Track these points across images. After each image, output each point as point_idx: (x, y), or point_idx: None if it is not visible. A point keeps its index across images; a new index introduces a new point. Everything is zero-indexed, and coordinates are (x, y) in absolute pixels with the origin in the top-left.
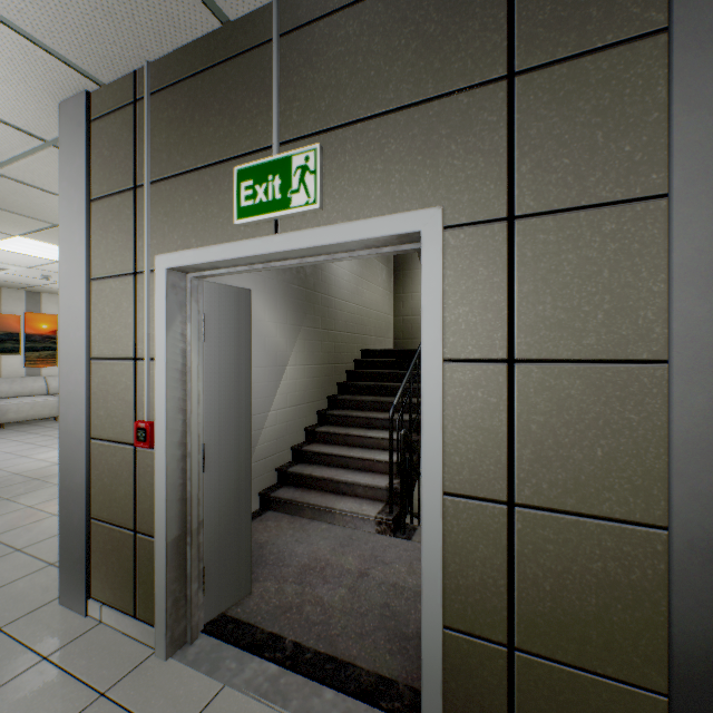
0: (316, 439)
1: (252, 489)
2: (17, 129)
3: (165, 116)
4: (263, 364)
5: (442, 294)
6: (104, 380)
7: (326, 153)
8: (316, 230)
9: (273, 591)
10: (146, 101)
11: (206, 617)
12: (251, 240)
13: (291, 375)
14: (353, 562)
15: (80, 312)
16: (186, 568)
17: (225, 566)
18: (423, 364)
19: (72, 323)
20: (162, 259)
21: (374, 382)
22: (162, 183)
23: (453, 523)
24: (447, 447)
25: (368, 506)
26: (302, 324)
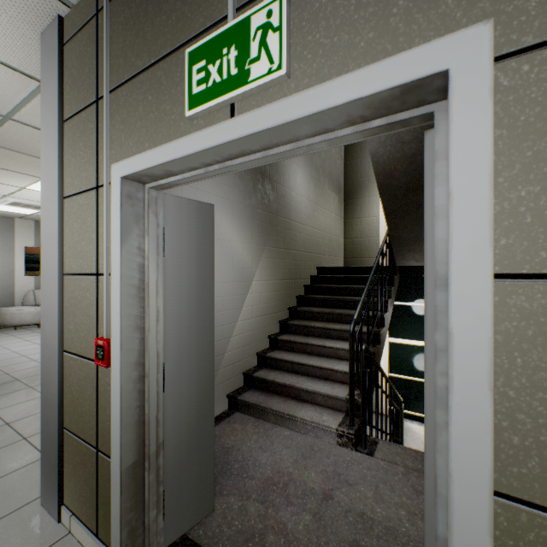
0: (278, 346)
1: (221, 392)
2: (15, 70)
3: (122, 18)
4: (231, 280)
5: (491, 165)
6: (73, 295)
7: (295, 2)
8: (282, 102)
9: (236, 509)
10: (105, 8)
11: (167, 541)
12: (202, 130)
13: (256, 290)
14: (316, 479)
15: (54, 229)
16: (144, 494)
17: (187, 486)
18: (454, 282)
19: (49, 240)
20: (116, 167)
21: (329, 296)
22: (119, 90)
23: (507, 542)
24: (494, 416)
25: (328, 416)
26: (266, 244)
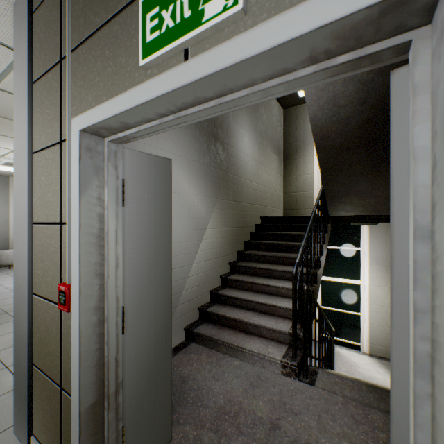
0: (229, 284)
1: (179, 325)
2: None
3: None
4: (188, 228)
5: None
6: (40, 242)
7: None
8: (238, 38)
9: (191, 439)
10: None
11: None
12: (155, 77)
13: (209, 236)
14: (264, 408)
15: (25, 182)
16: (103, 432)
17: (146, 419)
18: None
19: (20, 192)
20: (76, 121)
21: (272, 241)
22: (79, 48)
23: None
24: None
25: (273, 348)
26: (218, 197)
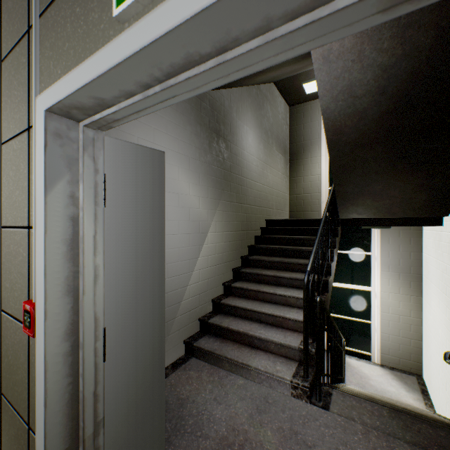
0: (232, 293)
1: (178, 338)
2: None
3: None
4: (187, 231)
5: None
6: (9, 250)
7: None
8: None
9: None
10: None
11: None
12: (132, 26)
13: (211, 240)
14: (273, 439)
15: None
16: None
17: None
18: None
19: None
20: (41, 99)
21: (278, 245)
22: (48, 10)
23: None
24: None
25: (281, 365)
26: (220, 198)
